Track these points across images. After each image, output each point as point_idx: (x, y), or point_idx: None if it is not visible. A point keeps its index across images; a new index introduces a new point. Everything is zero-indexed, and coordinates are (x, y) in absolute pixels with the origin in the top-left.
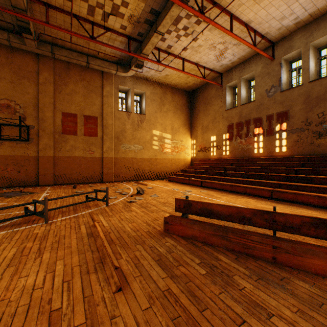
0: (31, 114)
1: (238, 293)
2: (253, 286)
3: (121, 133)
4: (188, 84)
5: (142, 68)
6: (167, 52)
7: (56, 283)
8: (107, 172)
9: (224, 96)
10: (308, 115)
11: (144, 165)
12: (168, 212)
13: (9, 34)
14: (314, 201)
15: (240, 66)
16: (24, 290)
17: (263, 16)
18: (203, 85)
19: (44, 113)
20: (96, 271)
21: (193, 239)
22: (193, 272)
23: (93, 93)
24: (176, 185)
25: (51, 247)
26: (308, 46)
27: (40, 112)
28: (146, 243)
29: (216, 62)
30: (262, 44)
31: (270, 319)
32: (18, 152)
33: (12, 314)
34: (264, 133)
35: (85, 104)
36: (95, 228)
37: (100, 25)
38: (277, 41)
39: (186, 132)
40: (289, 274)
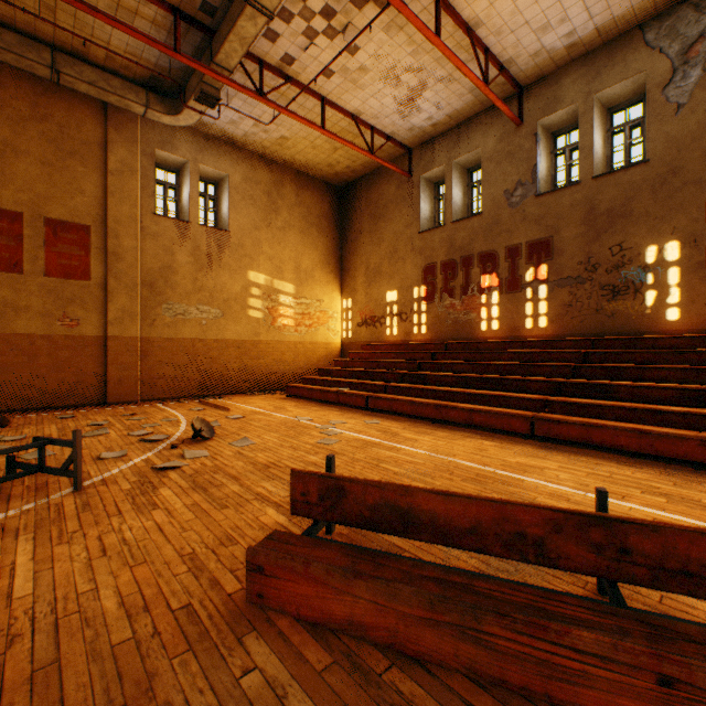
0: None
1: None
2: None
3: (162, 275)
4: (336, 167)
5: (219, 108)
6: (284, 74)
7: None
8: (119, 378)
9: (415, 201)
10: (591, 248)
11: (226, 358)
12: (274, 501)
13: None
14: (631, 442)
15: (451, 134)
16: None
17: (506, 13)
18: (368, 173)
19: None
20: None
21: (354, 636)
22: None
23: (75, 159)
24: (305, 406)
25: None
26: (591, 99)
27: None
28: (159, 693)
29: (400, 118)
30: (500, 86)
31: None
32: None
33: None
34: (502, 287)
35: (49, 187)
36: None
37: None
38: (528, 83)
39: (330, 281)
40: None
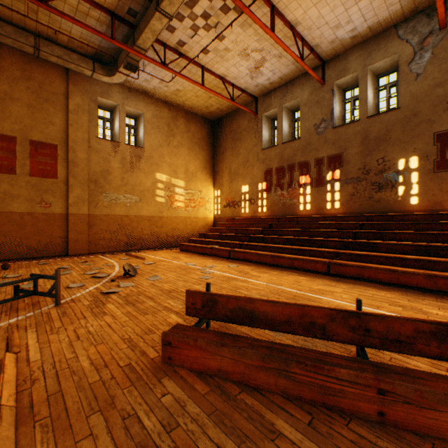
0: None
1: None
2: None
3: (102, 175)
4: (210, 108)
5: (138, 73)
6: (178, 52)
7: None
8: (75, 239)
9: (259, 130)
10: (366, 160)
11: (142, 227)
12: (175, 310)
13: None
14: (385, 276)
15: (281, 89)
16: None
17: (314, 17)
18: (231, 112)
19: None
20: None
21: (222, 377)
22: None
23: (48, 103)
24: (191, 257)
25: None
26: (366, 70)
27: None
28: (118, 405)
29: (250, 79)
30: (311, 60)
31: None
32: None
33: None
34: (312, 183)
35: (32, 121)
36: None
37: None
38: (328, 59)
39: (207, 179)
40: None
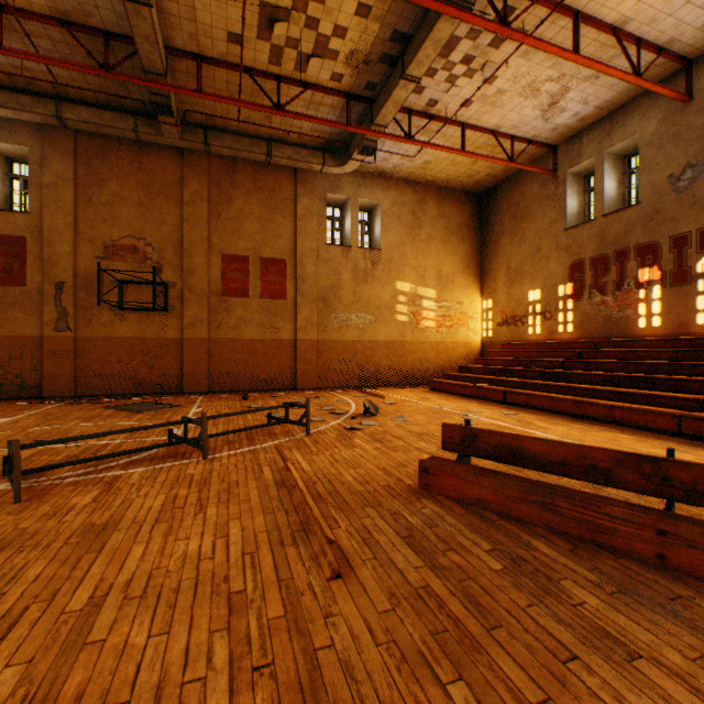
0: (170, 262)
1: (568, 610)
2: (602, 602)
3: (331, 291)
4: (475, 176)
5: (375, 154)
6: (428, 114)
7: (233, 554)
8: (303, 370)
9: (560, 198)
10: None
11: (378, 356)
12: (428, 452)
13: (136, 120)
14: None
15: (601, 124)
16: (187, 559)
17: (659, 2)
18: (509, 175)
19: (191, 257)
20: (296, 543)
21: (480, 507)
22: (477, 564)
23: (277, 213)
24: (446, 398)
25: (218, 498)
26: None
27: (185, 256)
28: (384, 506)
29: (542, 121)
30: (660, 67)
31: (632, 662)
32: (149, 332)
33: (175, 589)
34: (664, 280)
35: (262, 236)
36: (288, 473)
37: (293, 80)
38: (699, 54)
39: (469, 283)
40: (695, 591)
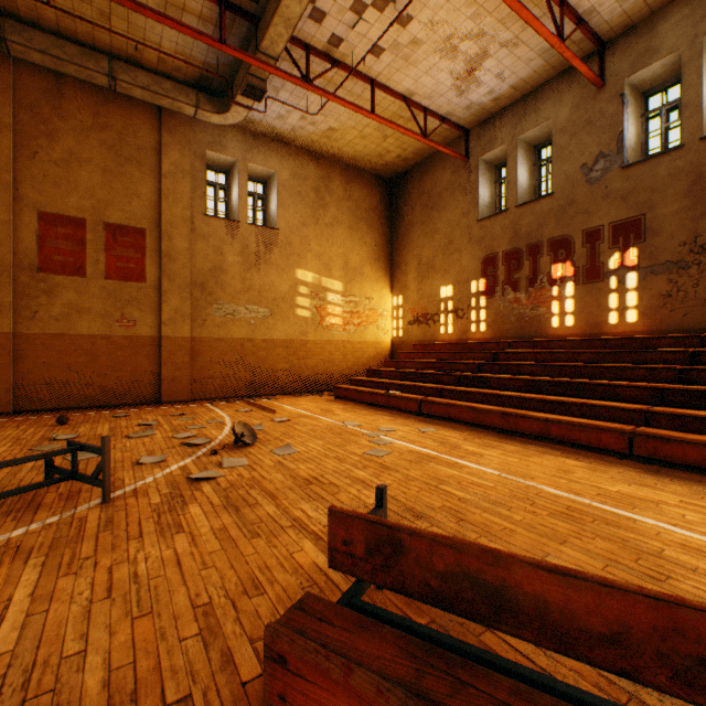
0: None
1: None
2: None
3: (212, 275)
4: (386, 156)
5: (265, 102)
6: (331, 58)
7: None
8: (172, 377)
9: (473, 187)
10: (699, 225)
11: (274, 358)
12: (313, 531)
13: None
14: None
15: (514, 108)
16: None
17: None
18: (420, 161)
19: None
20: None
21: None
22: None
23: (132, 165)
24: (353, 410)
25: None
26: (699, 43)
27: None
28: None
29: (457, 95)
30: (576, 45)
31: None
32: None
33: None
34: (578, 276)
35: (108, 193)
36: None
37: None
38: (612, 37)
39: (379, 277)
40: None
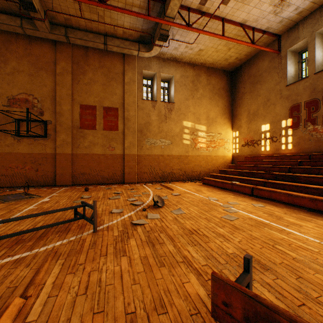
0: (48, 108)
1: None
2: None
3: (145, 126)
4: (229, 59)
5: (168, 42)
6: (200, 12)
7: None
8: (128, 172)
9: (283, 67)
10: None
11: (172, 164)
12: (195, 268)
13: (22, 20)
14: None
15: (313, 15)
16: None
17: None
18: (249, 58)
19: (61, 106)
20: None
21: None
22: None
23: (113, 81)
24: (212, 190)
25: None
26: None
27: (57, 105)
28: None
29: (273, 15)
30: None
31: None
32: (35, 149)
33: None
34: None
35: (104, 94)
36: None
37: None
38: None
39: (225, 122)
40: None
